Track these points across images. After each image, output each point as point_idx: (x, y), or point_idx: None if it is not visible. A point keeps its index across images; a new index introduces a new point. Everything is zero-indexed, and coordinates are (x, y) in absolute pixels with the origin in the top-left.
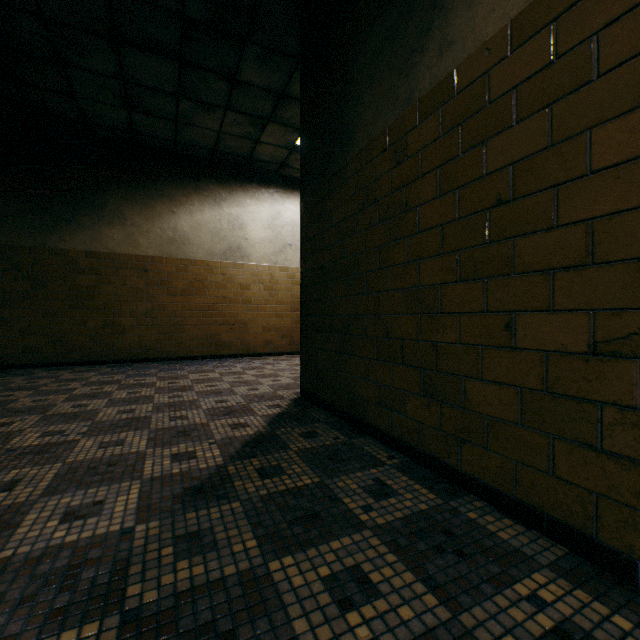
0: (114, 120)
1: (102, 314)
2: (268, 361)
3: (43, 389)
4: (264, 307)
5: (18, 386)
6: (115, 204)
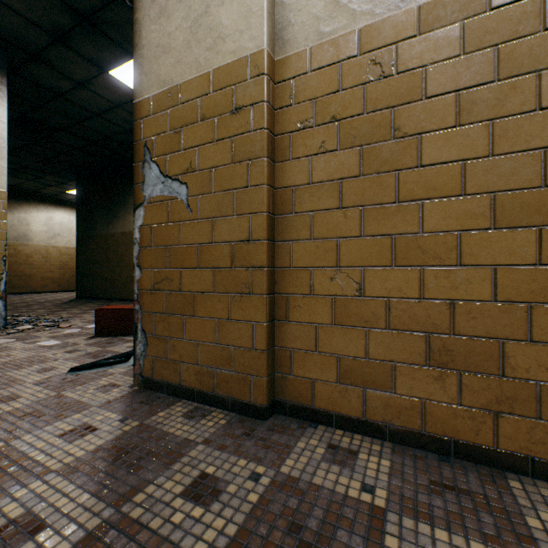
0: None
1: None
2: (49, 294)
3: None
4: (43, 267)
5: None
6: None
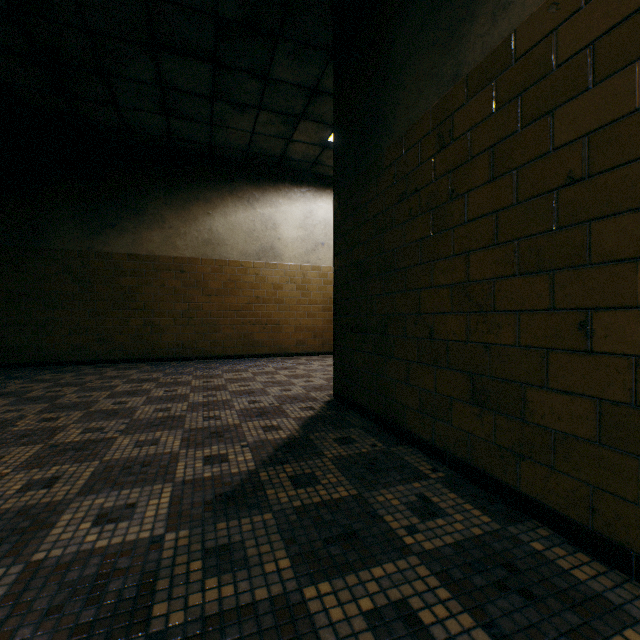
0: (153, 127)
1: (143, 314)
2: (300, 361)
3: (88, 385)
4: (296, 307)
5: (67, 382)
6: (154, 208)
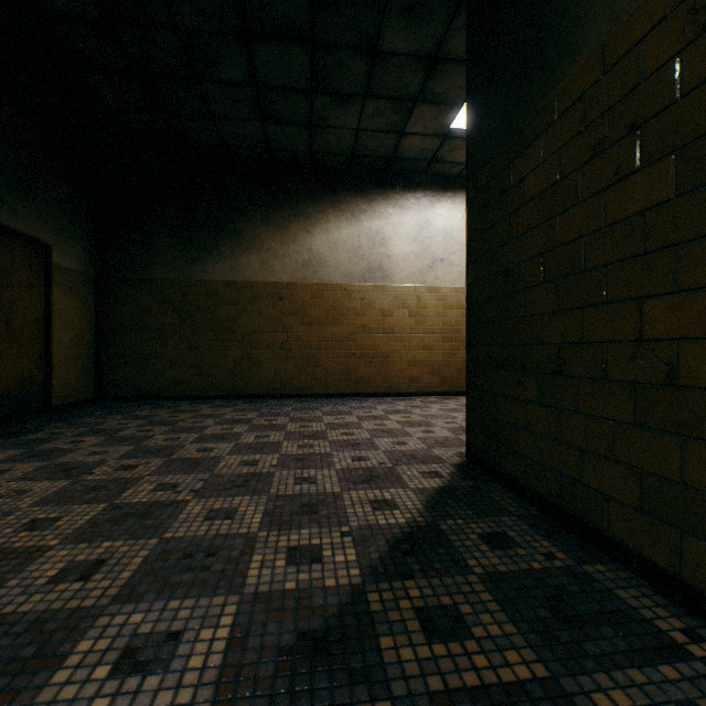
0: (249, 138)
1: (240, 346)
2: (414, 403)
3: (179, 425)
4: (409, 337)
5: (160, 420)
6: (252, 229)
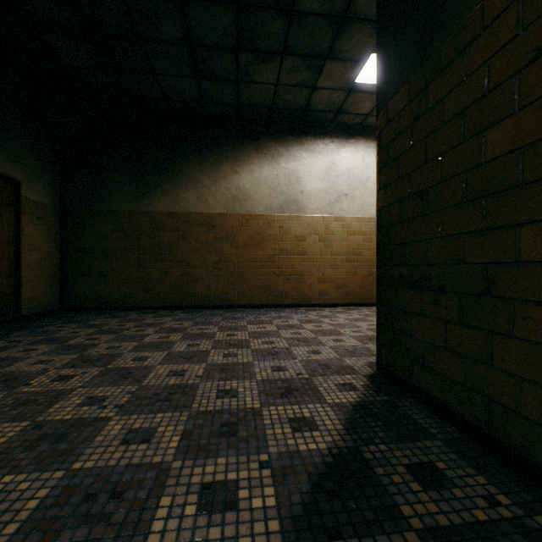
0: (187, 92)
1: (179, 266)
2: (324, 313)
3: (124, 333)
4: (319, 258)
5: (109, 328)
6: (189, 169)
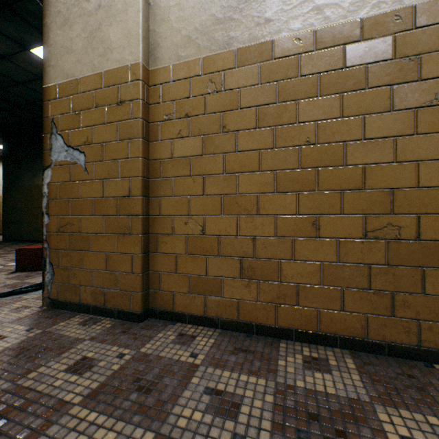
0: None
1: None
2: None
3: None
4: None
5: None
6: None
